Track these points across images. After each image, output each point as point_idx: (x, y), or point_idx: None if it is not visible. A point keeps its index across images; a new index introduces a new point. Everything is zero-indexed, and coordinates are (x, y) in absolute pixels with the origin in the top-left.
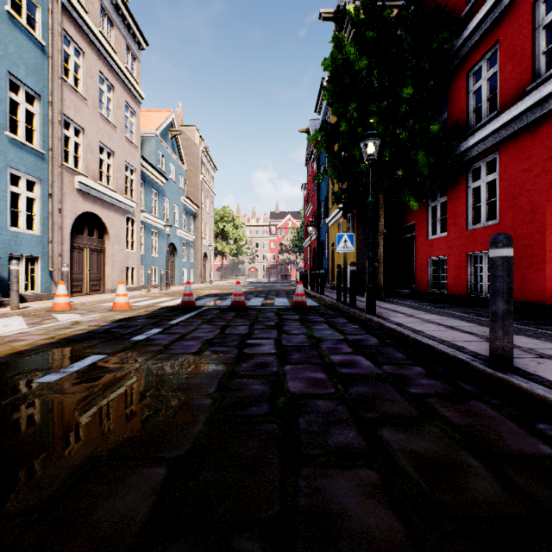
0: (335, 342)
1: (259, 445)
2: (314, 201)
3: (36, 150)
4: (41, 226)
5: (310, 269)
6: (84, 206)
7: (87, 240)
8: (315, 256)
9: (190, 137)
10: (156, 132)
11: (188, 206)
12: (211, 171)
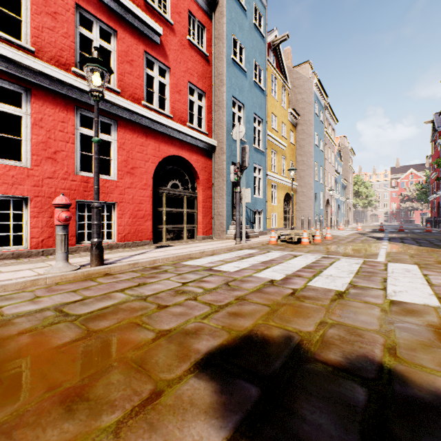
0: (439, 234)
1: (425, 236)
2: (438, 171)
3: (322, 184)
4: (322, 206)
5: (434, 217)
6: (326, 197)
7: (325, 208)
8: (439, 207)
9: (341, 143)
10: (335, 154)
11: (343, 183)
12: (351, 157)
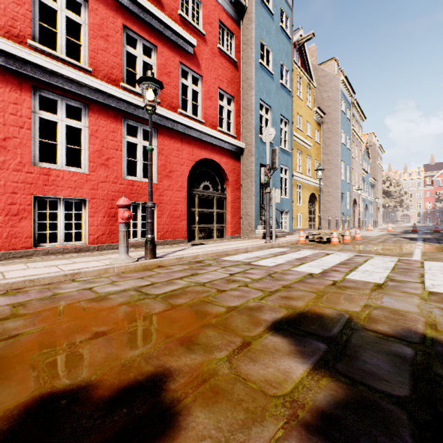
0: None
1: None
2: None
3: (349, 183)
4: (349, 206)
5: None
6: (353, 197)
7: (352, 208)
8: None
9: (369, 140)
10: (362, 152)
11: (371, 182)
12: (380, 154)
